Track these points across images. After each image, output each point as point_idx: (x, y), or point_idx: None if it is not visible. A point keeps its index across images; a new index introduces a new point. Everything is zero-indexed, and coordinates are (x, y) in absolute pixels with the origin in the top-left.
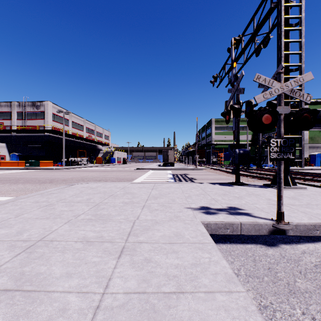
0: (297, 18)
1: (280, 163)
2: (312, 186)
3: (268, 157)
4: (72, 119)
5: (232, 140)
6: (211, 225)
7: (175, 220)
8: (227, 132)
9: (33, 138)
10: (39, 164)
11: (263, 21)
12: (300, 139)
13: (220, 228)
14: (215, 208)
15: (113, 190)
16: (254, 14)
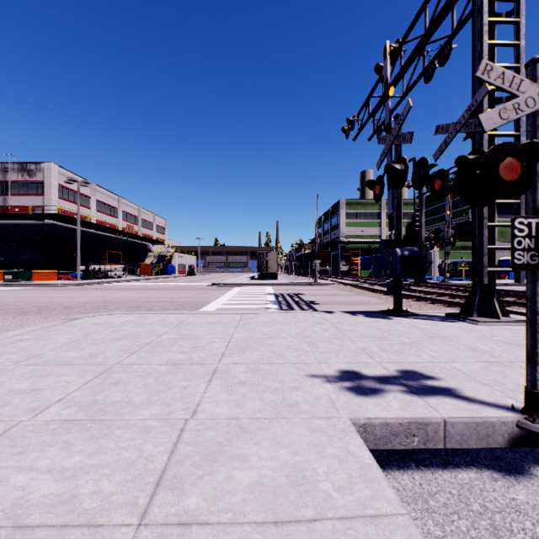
0: (511, 1)
1: (535, 277)
2: None
3: (434, 264)
4: (97, 195)
5: (374, 235)
6: (374, 428)
7: (288, 420)
8: (366, 222)
9: (22, 228)
10: (32, 277)
11: (444, 10)
12: None
13: (397, 436)
14: (373, 377)
15: (155, 331)
16: (425, 0)
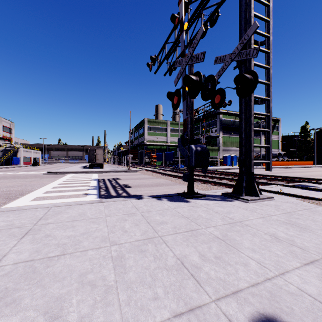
0: None
1: None
2: (268, 192)
3: None
4: None
5: (163, 141)
6: None
7: None
8: (159, 133)
9: None
10: None
11: None
12: (267, 133)
13: None
14: None
15: None
16: None
